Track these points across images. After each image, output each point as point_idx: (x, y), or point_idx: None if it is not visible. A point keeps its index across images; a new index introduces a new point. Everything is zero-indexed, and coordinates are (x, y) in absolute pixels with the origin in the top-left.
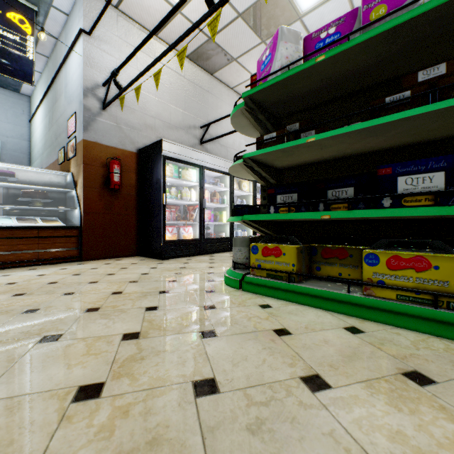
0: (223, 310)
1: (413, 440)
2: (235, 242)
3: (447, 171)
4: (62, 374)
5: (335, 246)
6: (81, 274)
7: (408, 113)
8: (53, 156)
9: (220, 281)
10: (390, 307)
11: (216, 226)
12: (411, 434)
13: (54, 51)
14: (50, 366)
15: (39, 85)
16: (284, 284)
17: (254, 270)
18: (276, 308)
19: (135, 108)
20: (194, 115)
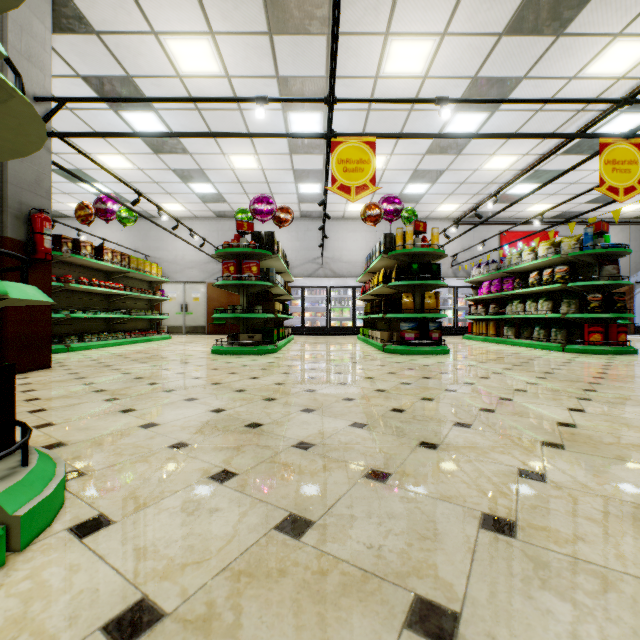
0: None
1: None
2: None
3: None
4: None
5: None
6: None
7: None
8: None
9: None
10: None
11: None
12: None
13: None
14: None
15: None
16: None
17: None
18: None
19: None
20: None
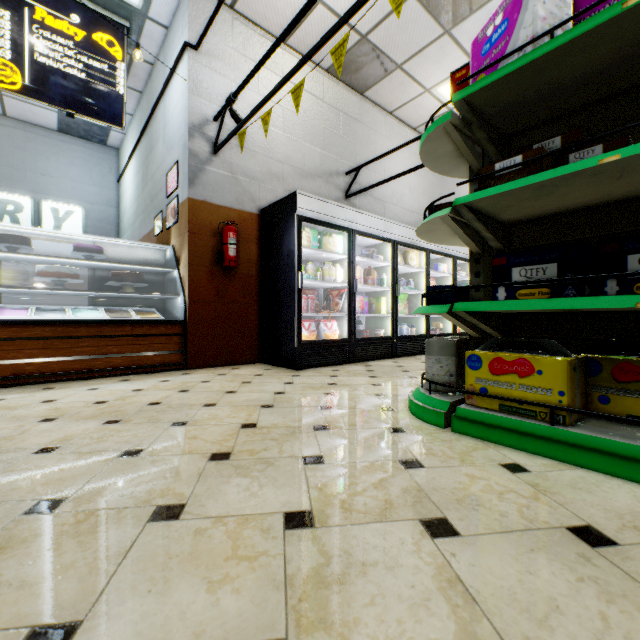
0: (440, 471)
1: None
2: (430, 347)
3: None
4: (200, 607)
5: None
6: (190, 390)
7: None
8: (148, 225)
9: (404, 412)
10: None
11: (368, 320)
12: None
13: (149, 82)
14: (177, 581)
15: (129, 132)
16: (544, 427)
17: (472, 397)
18: (539, 475)
19: (256, 149)
20: (337, 155)
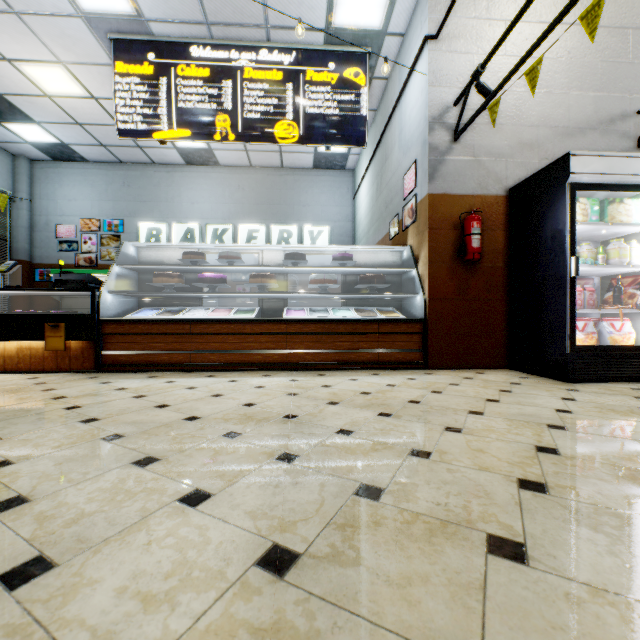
0: None
1: None
2: None
3: None
4: None
5: None
6: (442, 392)
7: None
8: (382, 231)
9: None
10: None
11: None
12: None
13: (384, 97)
14: None
15: (364, 151)
16: None
17: None
18: None
19: (502, 121)
20: (622, 92)
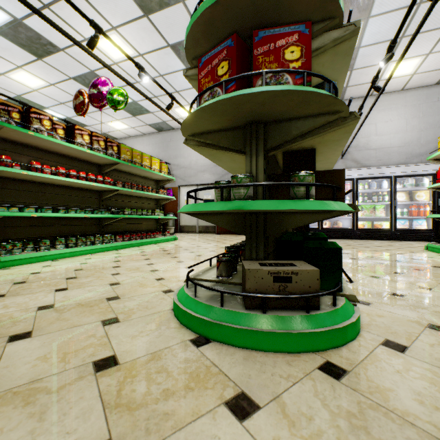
0: None
1: None
2: None
3: None
4: None
5: None
6: None
7: None
8: None
9: None
10: None
11: None
12: None
13: None
14: None
15: None
16: None
17: None
18: None
19: None
20: None
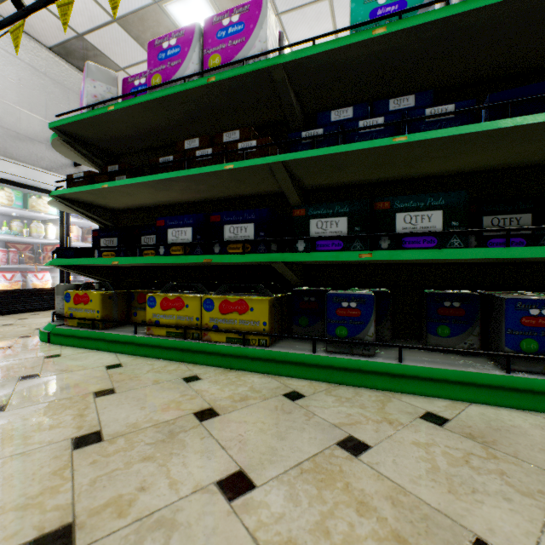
0: None
1: (18, 431)
2: (59, 290)
3: (193, 227)
4: None
5: (147, 291)
6: None
7: (167, 176)
8: None
9: (38, 337)
10: (157, 343)
11: None
12: (23, 428)
13: None
14: None
15: None
16: (87, 331)
17: (67, 320)
18: (62, 357)
19: None
20: None
